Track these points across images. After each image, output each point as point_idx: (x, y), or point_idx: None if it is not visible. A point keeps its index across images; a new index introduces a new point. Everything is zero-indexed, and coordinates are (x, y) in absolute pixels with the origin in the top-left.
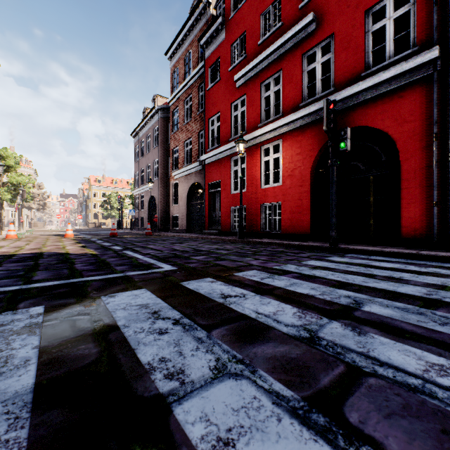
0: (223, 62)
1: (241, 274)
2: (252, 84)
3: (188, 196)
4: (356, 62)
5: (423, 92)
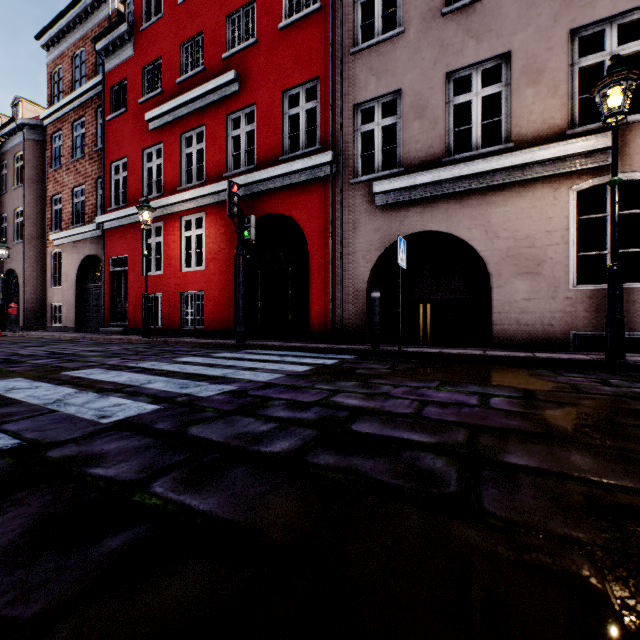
0: (132, 87)
1: (71, 373)
2: (171, 131)
3: (79, 275)
4: (275, 143)
5: (325, 191)
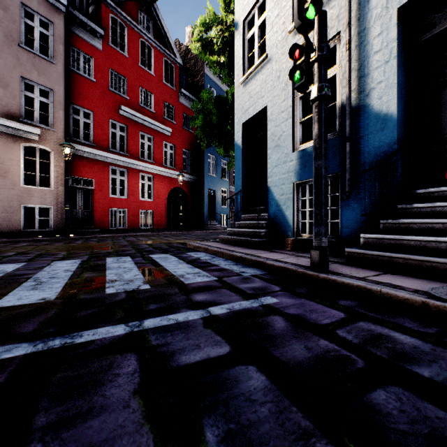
0: None
1: None
2: None
3: None
4: None
5: None
